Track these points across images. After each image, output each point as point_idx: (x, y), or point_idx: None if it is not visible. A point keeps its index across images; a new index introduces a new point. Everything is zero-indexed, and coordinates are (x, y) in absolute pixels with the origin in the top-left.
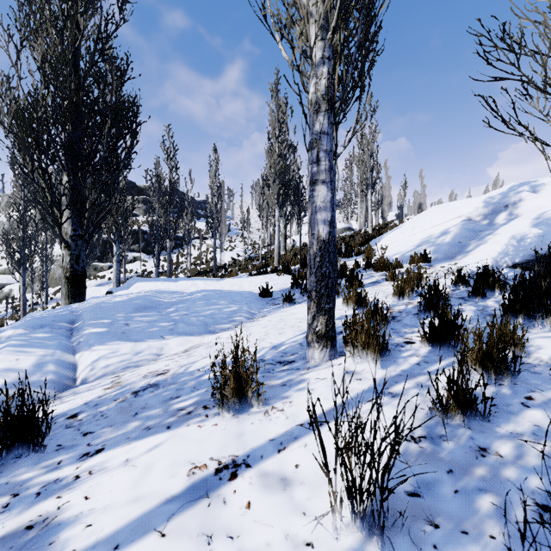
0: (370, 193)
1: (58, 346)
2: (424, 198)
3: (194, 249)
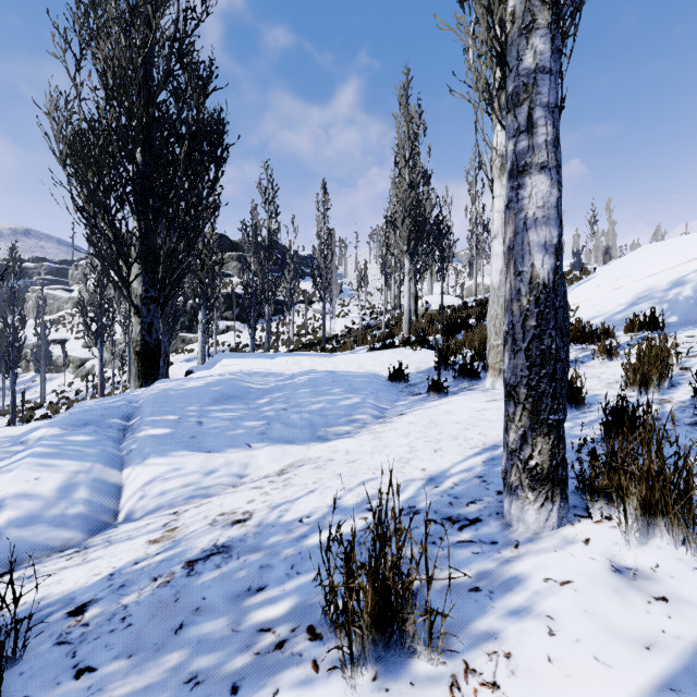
0: None
1: (100, 457)
2: (614, 239)
3: (297, 315)
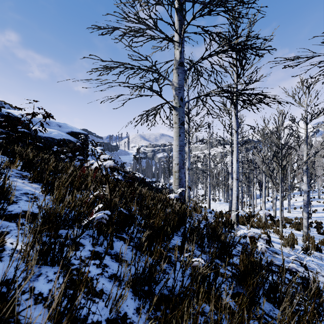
0: None
1: None
2: None
3: None
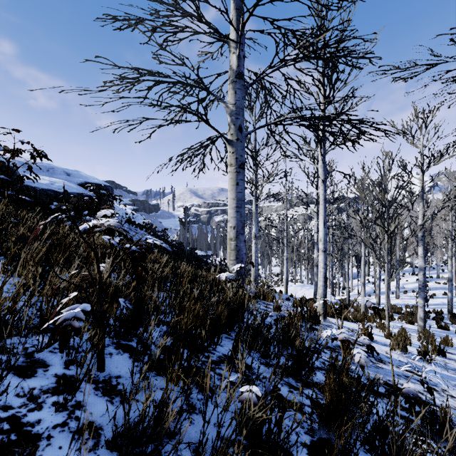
0: None
1: None
2: None
3: None
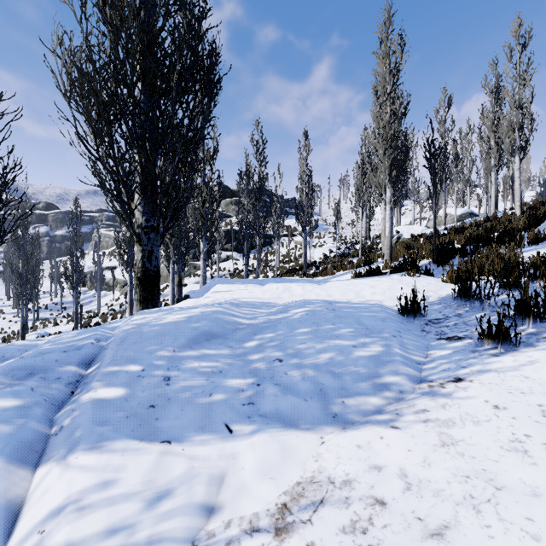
0: (518, 160)
1: (9, 442)
2: None
3: (282, 246)
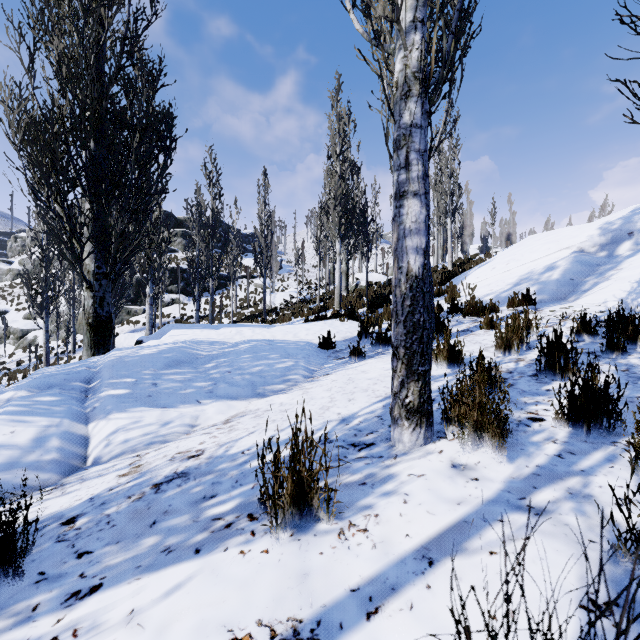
0: (450, 221)
1: (67, 413)
2: (514, 227)
3: (240, 289)
